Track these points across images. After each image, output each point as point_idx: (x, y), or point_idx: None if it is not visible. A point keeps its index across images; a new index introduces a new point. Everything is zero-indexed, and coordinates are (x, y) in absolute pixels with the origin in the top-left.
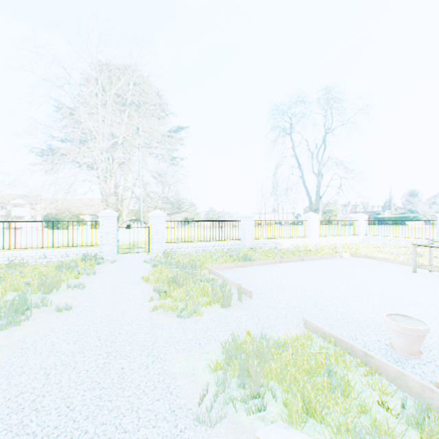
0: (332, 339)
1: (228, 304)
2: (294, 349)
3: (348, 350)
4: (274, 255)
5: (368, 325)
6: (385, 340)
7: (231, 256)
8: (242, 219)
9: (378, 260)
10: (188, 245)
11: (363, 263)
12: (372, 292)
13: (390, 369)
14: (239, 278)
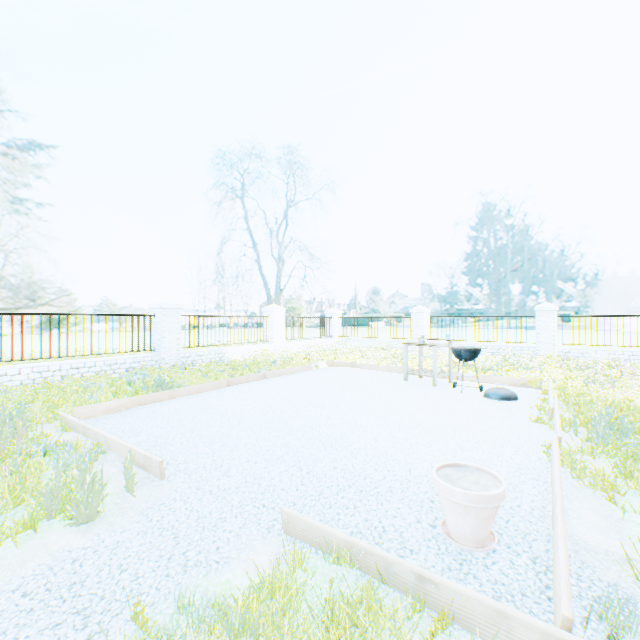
0: (348, 552)
1: (92, 513)
2: (271, 634)
3: (383, 572)
4: (219, 373)
5: (392, 488)
6: (427, 517)
7: (132, 384)
8: (159, 312)
9: (363, 369)
10: (22, 369)
11: (347, 373)
12: (374, 419)
13: (476, 606)
14: (141, 429)
